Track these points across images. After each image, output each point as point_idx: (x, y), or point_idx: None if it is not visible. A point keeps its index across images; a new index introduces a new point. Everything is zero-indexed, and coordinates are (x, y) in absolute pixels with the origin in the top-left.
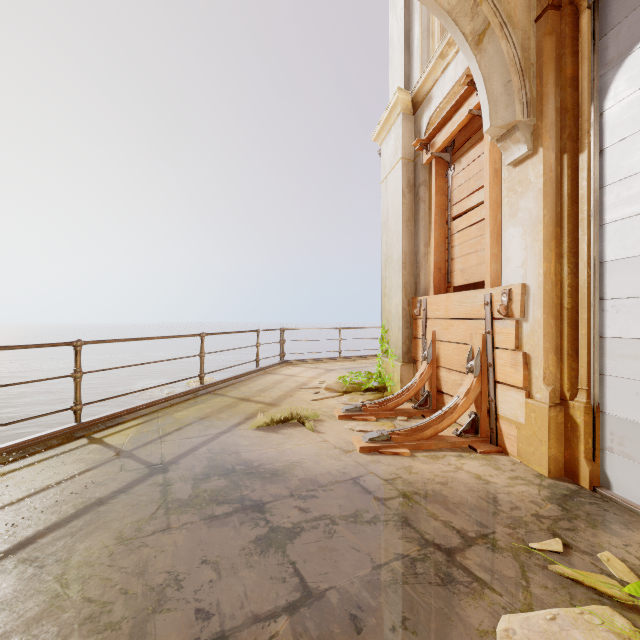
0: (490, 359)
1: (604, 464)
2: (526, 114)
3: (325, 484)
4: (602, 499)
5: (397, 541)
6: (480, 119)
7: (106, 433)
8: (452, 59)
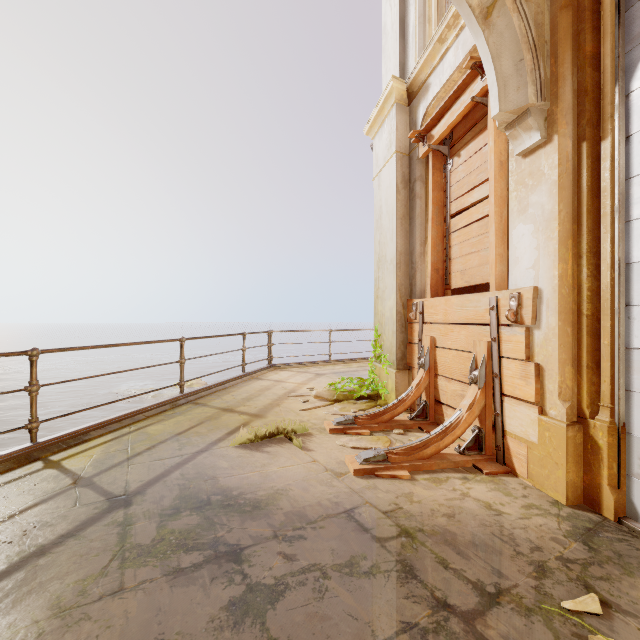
0: (496, 369)
1: (631, 492)
2: (540, 97)
3: (315, 519)
4: (631, 534)
5: (402, 602)
6: (482, 108)
7: (66, 454)
8: (452, 44)
